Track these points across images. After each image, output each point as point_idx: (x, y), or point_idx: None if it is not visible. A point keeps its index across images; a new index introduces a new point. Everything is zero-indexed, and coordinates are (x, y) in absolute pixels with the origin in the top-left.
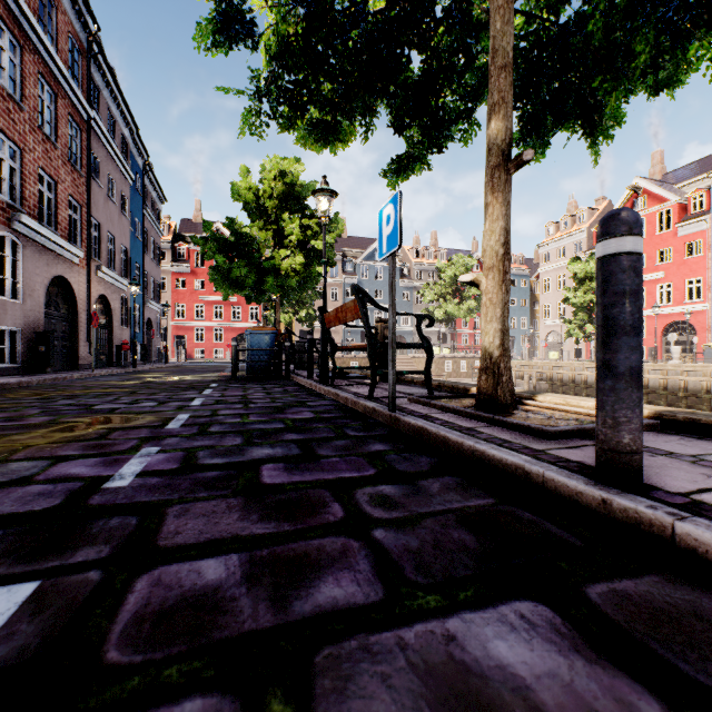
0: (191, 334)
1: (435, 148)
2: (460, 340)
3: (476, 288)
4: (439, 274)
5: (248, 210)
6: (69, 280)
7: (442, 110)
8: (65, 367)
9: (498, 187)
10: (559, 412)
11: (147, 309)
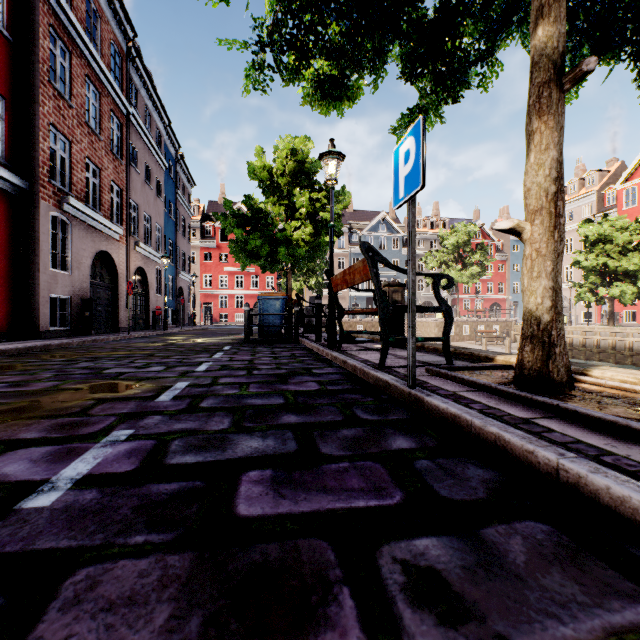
0: (217, 301)
1: (449, 98)
2: (461, 305)
3: (479, 254)
4: (442, 242)
5: (263, 187)
6: (111, 255)
7: (459, 51)
8: (108, 330)
9: (548, 108)
10: (636, 394)
11: (179, 280)
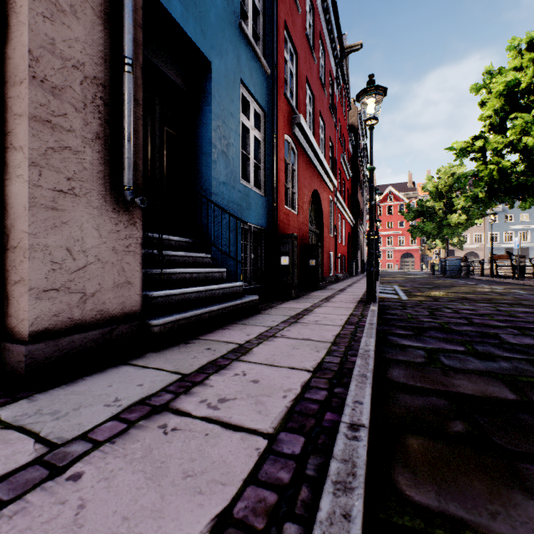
0: None
1: None
2: None
3: None
4: None
5: (431, 196)
6: (361, 240)
7: None
8: None
9: None
10: None
11: None
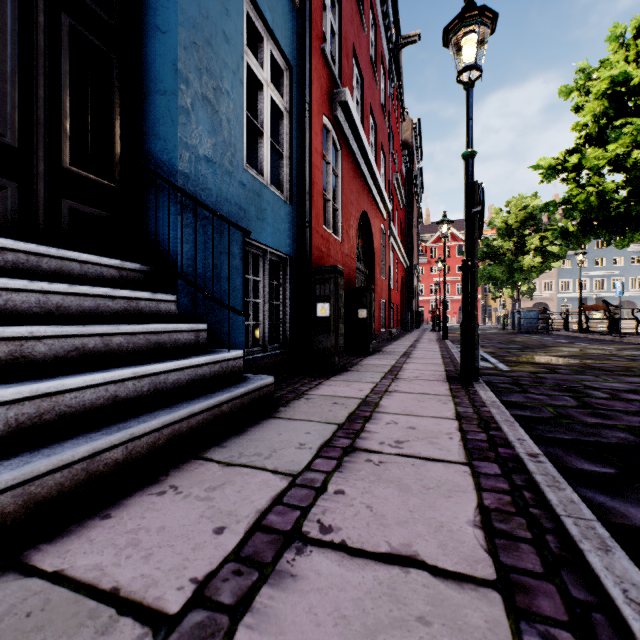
0: (427, 305)
1: None
2: None
3: None
4: None
5: (499, 233)
6: (415, 286)
7: None
8: None
9: None
10: None
11: None
